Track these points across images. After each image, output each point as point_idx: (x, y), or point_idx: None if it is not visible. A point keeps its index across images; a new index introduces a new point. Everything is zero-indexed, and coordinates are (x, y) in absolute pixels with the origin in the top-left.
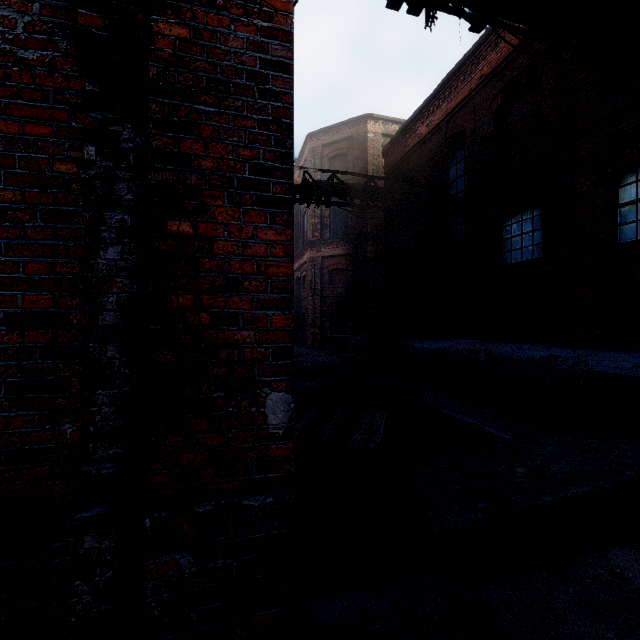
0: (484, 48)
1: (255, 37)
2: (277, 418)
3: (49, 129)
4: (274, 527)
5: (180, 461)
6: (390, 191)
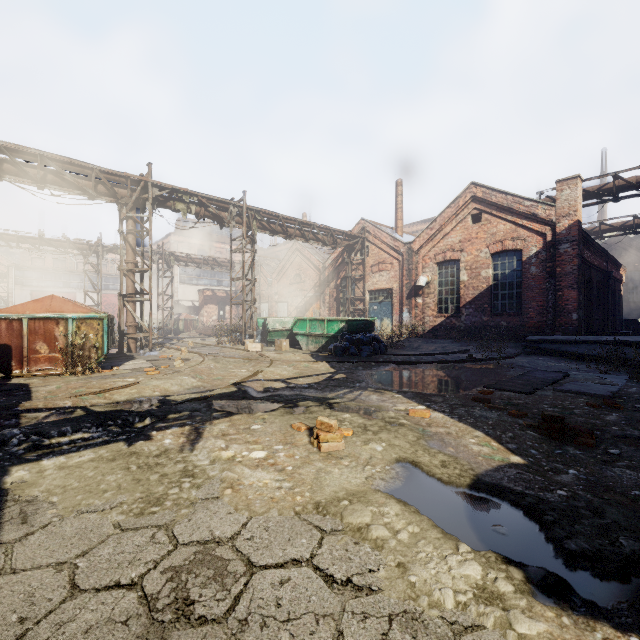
0: None
1: (571, 267)
2: (574, 318)
3: (542, 282)
4: (573, 332)
5: (559, 322)
6: None
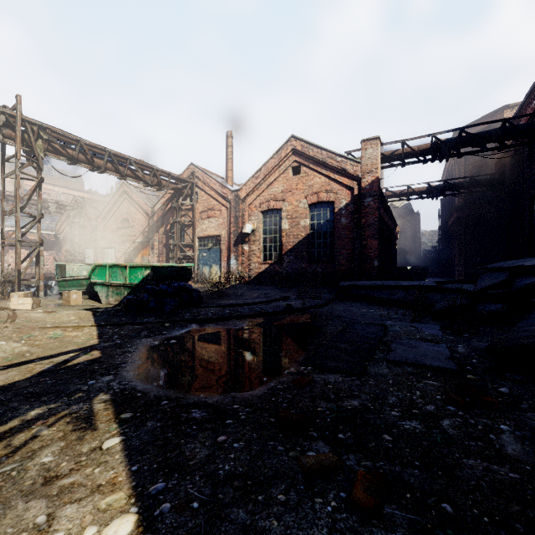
0: (522, 111)
1: (373, 219)
2: (376, 264)
3: (350, 232)
4: (375, 277)
5: (364, 268)
6: (489, 180)
